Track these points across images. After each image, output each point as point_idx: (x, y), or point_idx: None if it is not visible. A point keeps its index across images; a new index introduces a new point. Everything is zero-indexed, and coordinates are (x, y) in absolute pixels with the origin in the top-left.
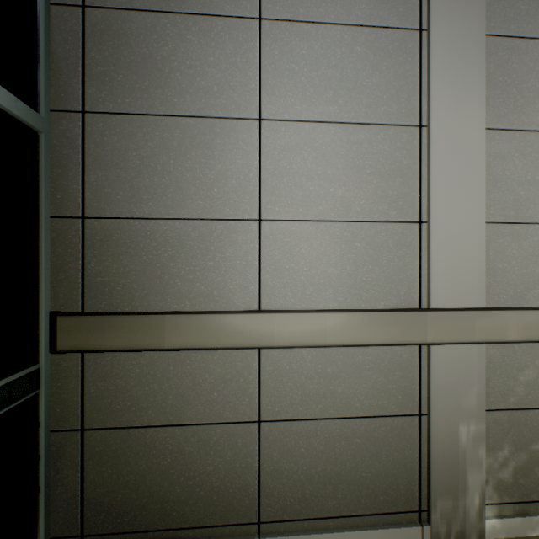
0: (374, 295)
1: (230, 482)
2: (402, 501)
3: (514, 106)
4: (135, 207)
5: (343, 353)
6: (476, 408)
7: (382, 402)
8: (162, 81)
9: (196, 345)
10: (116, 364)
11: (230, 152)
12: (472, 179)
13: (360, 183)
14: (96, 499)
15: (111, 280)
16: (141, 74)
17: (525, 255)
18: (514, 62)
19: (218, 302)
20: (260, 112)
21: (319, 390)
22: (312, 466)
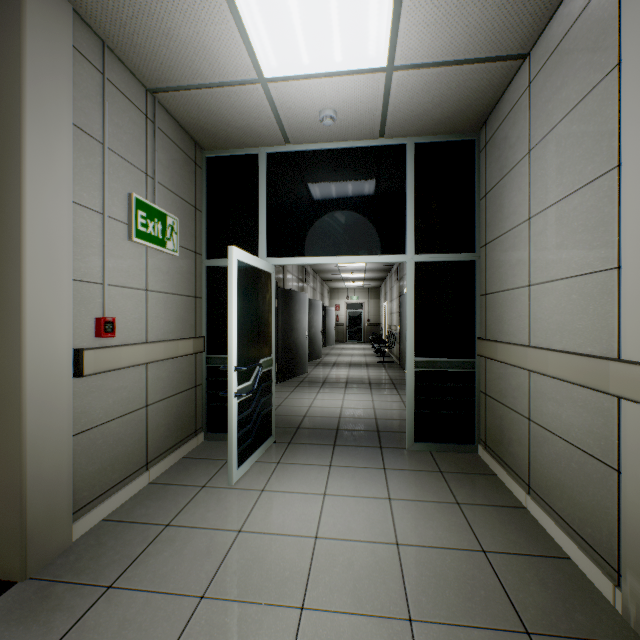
0: (583, 341)
1: (519, 450)
2: (603, 548)
3: None
4: (495, 287)
5: (565, 387)
6: None
7: (589, 441)
8: (501, 217)
9: (504, 361)
10: (491, 366)
11: (519, 246)
12: None
13: (574, 243)
14: (487, 429)
15: (490, 324)
16: (496, 217)
17: None
18: None
19: (515, 338)
20: (529, 214)
21: (553, 411)
22: (550, 467)
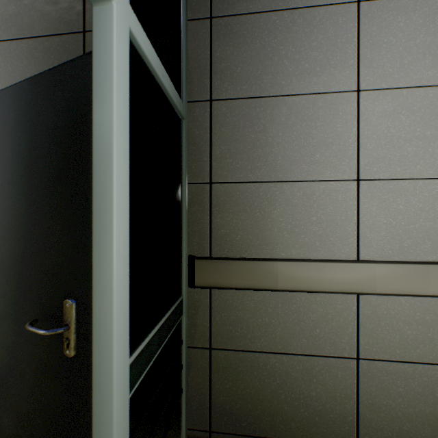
0: None
1: (330, 408)
2: None
3: None
4: (250, 173)
5: None
6: None
7: None
8: (271, 68)
9: (304, 288)
10: (235, 299)
11: (330, 122)
12: None
13: None
14: (220, 405)
15: (231, 232)
16: (254, 65)
17: None
18: None
19: (320, 252)
20: (358, 84)
21: (417, 336)
22: (410, 406)
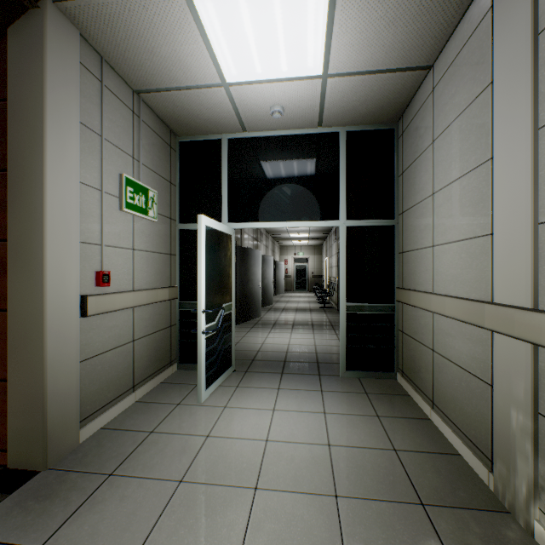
0: (469, 289)
1: (426, 375)
2: (482, 444)
3: None
4: (409, 246)
5: (457, 324)
6: (523, 401)
7: (473, 365)
8: (413, 191)
9: (415, 305)
10: (406, 309)
11: (426, 215)
12: (520, 187)
13: (463, 214)
14: (404, 360)
15: (406, 276)
16: (410, 191)
17: None
18: None
19: (423, 287)
20: (433, 190)
21: (449, 343)
22: (447, 387)
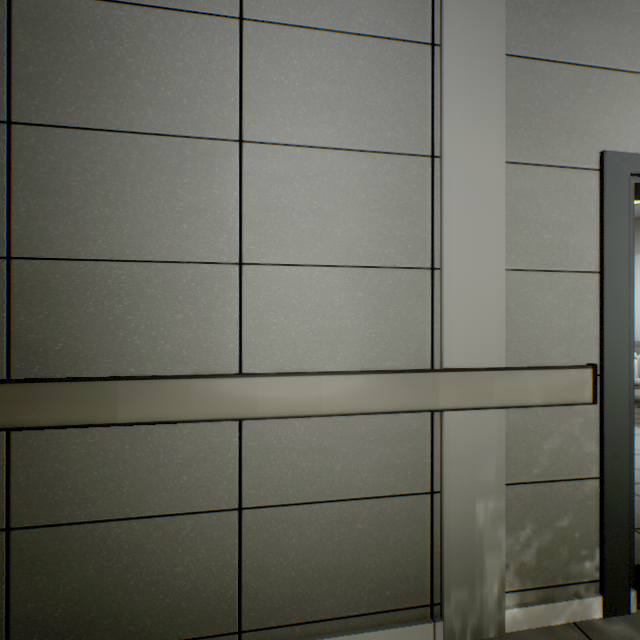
0: (379, 353)
1: (203, 584)
2: (411, 595)
3: (538, 138)
4: (79, 245)
5: (342, 423)
6: (495, 482)
7: (389, 479)
8: (115, 88)
9: (159, 418)
10: (54, 444)
11: (203, 180)
12: (491, 220)
13: (362, 221)
14: (27, 617)
15: (48, 338)
16: (87, 78)
17: (549, 307)
18: (537, 88)
19: (188, 364)
20: (242, 132)
21: (314, 468)
22: (306, 560)
